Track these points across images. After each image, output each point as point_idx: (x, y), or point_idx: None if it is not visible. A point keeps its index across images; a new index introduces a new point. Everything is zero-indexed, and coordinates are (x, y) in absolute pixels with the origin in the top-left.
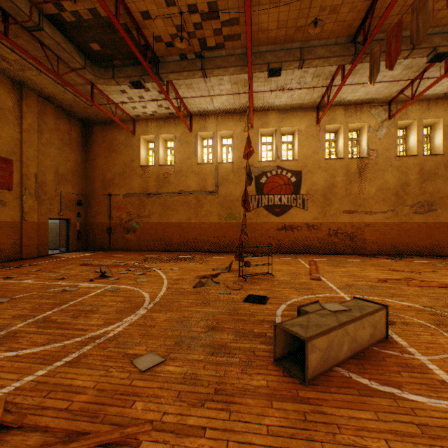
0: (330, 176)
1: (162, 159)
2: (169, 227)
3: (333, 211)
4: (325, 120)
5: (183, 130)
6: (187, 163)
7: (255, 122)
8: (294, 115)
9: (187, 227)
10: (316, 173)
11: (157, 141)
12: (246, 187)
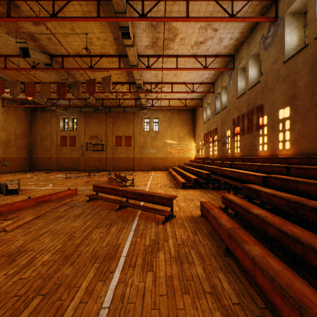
0: None
1: None
2: None
3: None
4: None
5: None
6: None
7: None
8: None
9: None
10: None
11: None
12: None
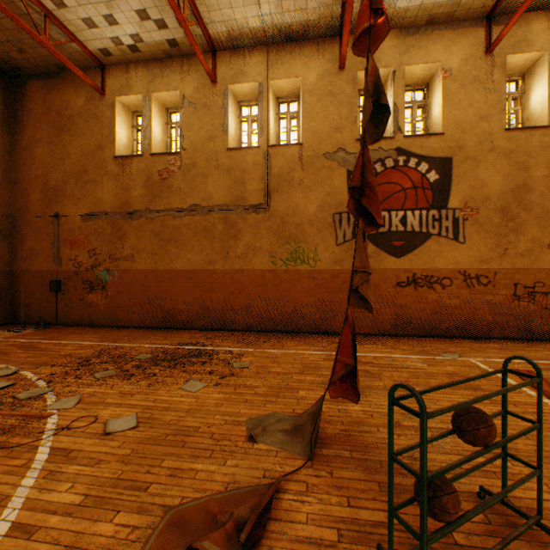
0: (516, 166)
1: (158, 143)
2: (171, 279)
3: (524, 243)
4: (506, 43)
5: (199, 81)
6: (206, 148)
7: (349, 56)
8: (434, 38)
9: (206, 280)
10: (484, 161)
11: (146, 105)
12: (366, 143)
